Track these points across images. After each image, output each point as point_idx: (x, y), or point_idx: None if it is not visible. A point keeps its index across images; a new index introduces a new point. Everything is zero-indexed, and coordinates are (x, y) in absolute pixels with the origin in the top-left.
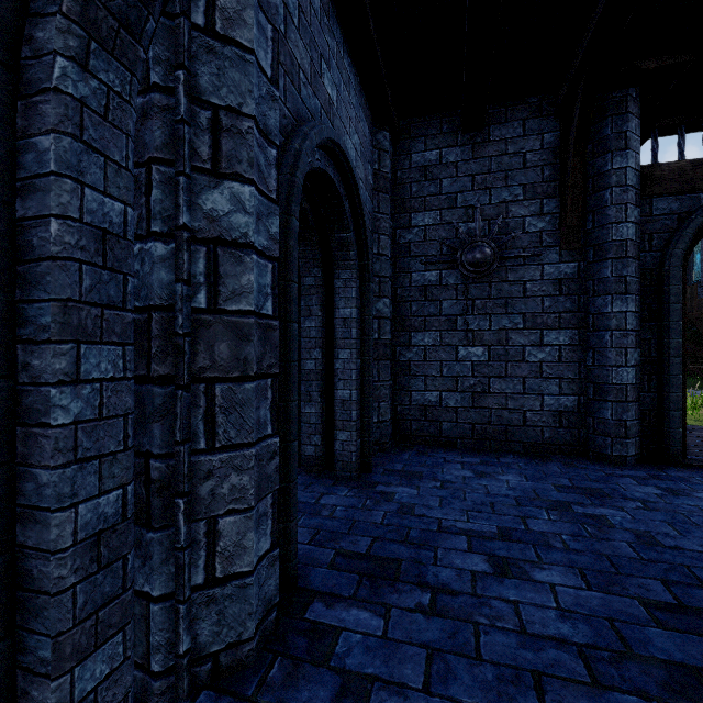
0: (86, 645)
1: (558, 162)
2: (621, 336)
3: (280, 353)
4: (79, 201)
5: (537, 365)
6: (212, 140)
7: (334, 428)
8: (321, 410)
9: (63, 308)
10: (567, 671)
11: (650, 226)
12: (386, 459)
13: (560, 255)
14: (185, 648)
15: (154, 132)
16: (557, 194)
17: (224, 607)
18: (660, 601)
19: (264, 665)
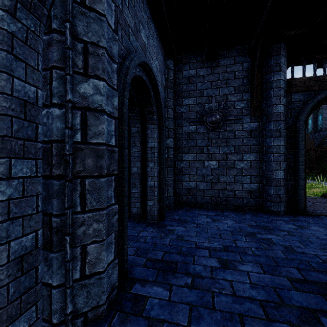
0: (14, 314)
1: (250, 76)
2: (277, 156)
3: (119, 163)
4: (11, 85)
5: (240, 169)
6: (84, 58)
7: (146, 200)
8: (140, 191)
9: (1, 140)
10: (255, 313)
11: (290, 106)
12: (171, 214)
13: (251, 119)
14: (69, 311)
15: (53, 53)
16: (249, 91)
17: (90, 289)
18: (296, 278)
19: (110, 316)
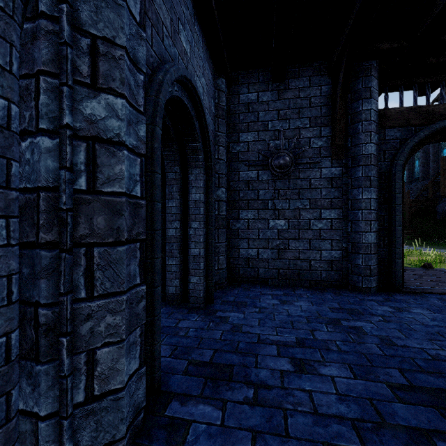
0: None
1: (330, 104)
2: (367, 213)
3: (147, 224)
4: None
5: (318, 231)
6: (91, 61)
7: (188, 275)
8: (179, 262)
9: None
10: (346, 440)
11: (384, 146)
12: (223, 294)
13: (332, 162)
14: None
15: (41, 50)
16: (330, 124)
17: (101, 417)
18: (399, 383)
19: None
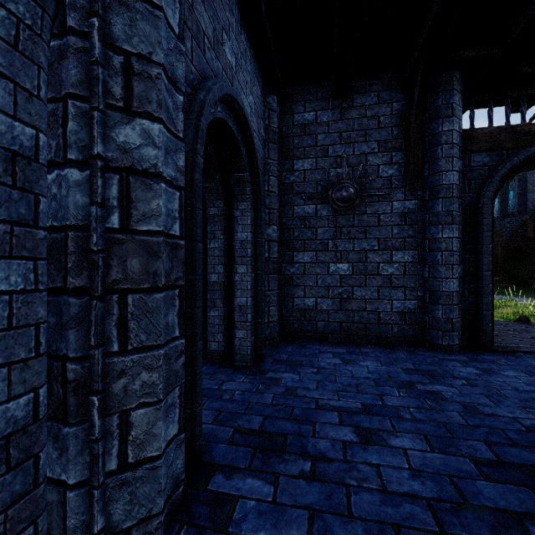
0: None
1: (403, 124)
2: (449, 256)
3: (187, 267)
4: None
5: (388, 277)
6: (125, 81)
7: (233, 328)
8: (223, 313)
9: None
10: (420, 522)
11: (469, 174)
12: (274, 351)
13: (405, 194)
14: (99, 528)
15: (70, 70)
16: (403, 149)
17: (136, 488)
18: (485, 458)
19: (171, 534)
